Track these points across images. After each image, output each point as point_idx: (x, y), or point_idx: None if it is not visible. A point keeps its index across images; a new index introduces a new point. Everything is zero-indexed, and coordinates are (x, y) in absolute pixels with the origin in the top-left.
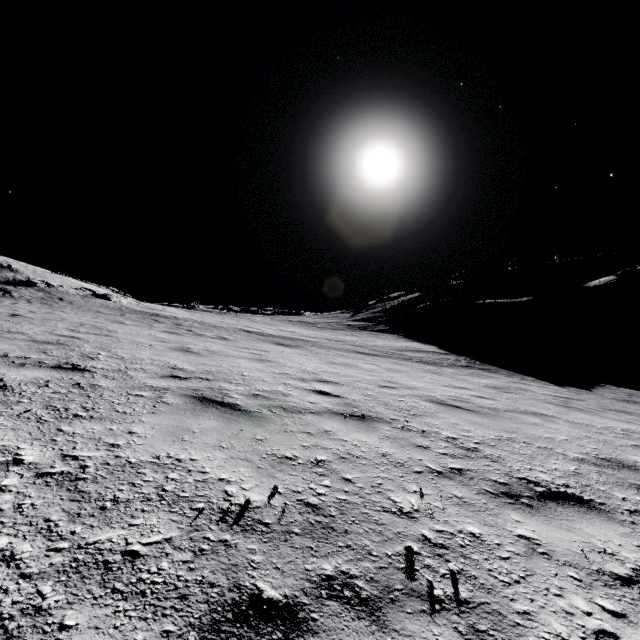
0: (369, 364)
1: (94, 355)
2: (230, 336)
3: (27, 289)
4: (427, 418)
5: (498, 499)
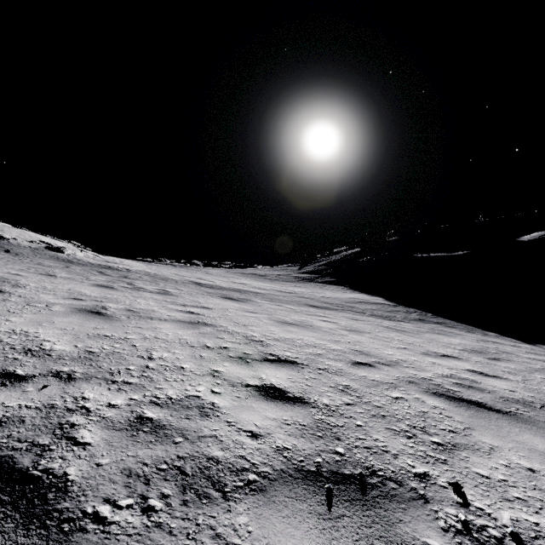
0: (325, 322)
1: None
2: (175, 289)
3: None
4: (472, 457)
5: None
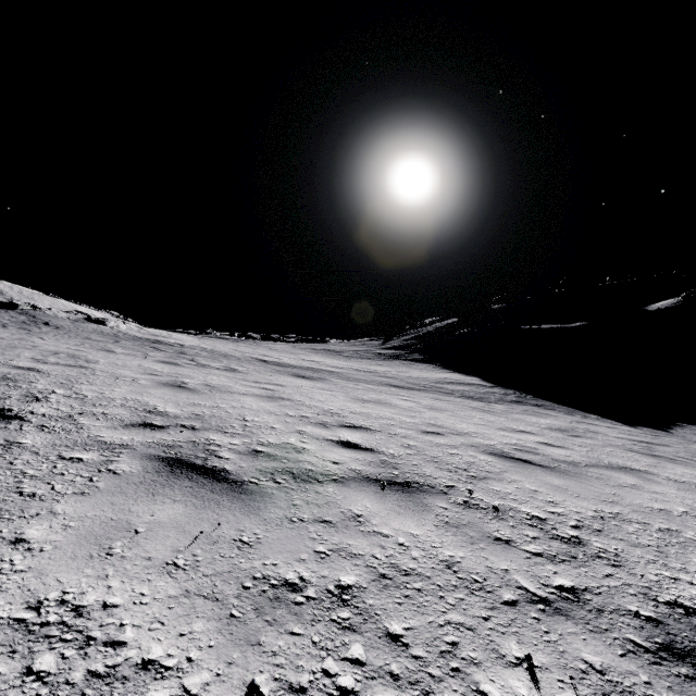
0: (406, 401)
1: (44, 394)
2: (241, 367)
3: (7, 312)
4: (494, 483)
5: (664, 667)
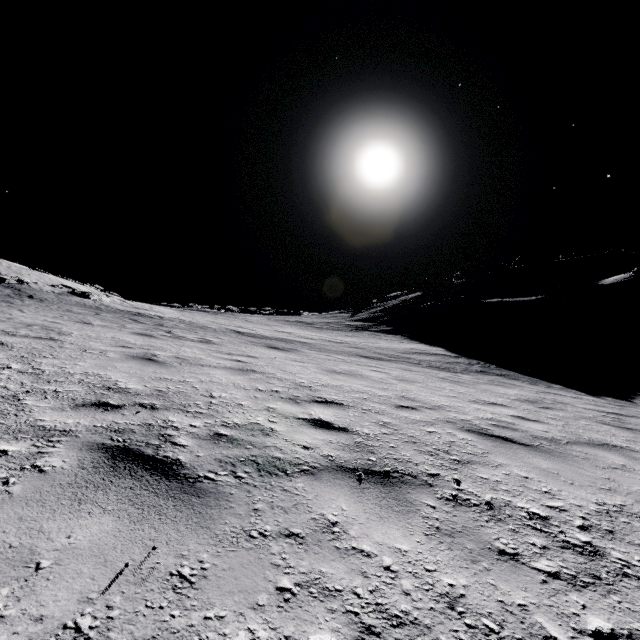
0: (376, 372)
1: None
2: (216, 338)
3: None
4: (480, 468)
5: None
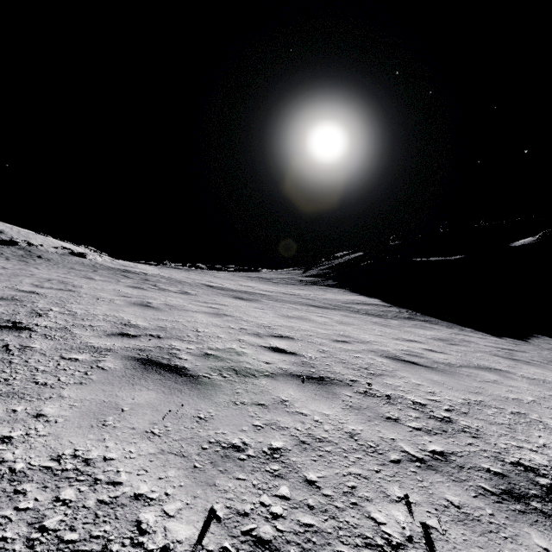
0: (321, 317)
1: (44, 311)
2: (192, 290)
3: (9, 248)
4: (388, 378)
5: (504, 505)
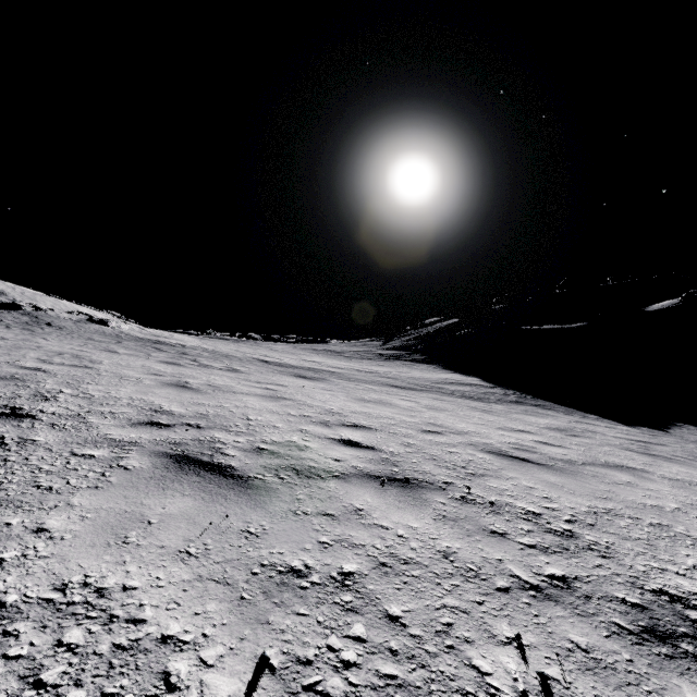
0: (406, 401)
1: (53, 394)
2: (242, 367)
3: (10, 313)
4: (491, 480)
5: (646, 647)
